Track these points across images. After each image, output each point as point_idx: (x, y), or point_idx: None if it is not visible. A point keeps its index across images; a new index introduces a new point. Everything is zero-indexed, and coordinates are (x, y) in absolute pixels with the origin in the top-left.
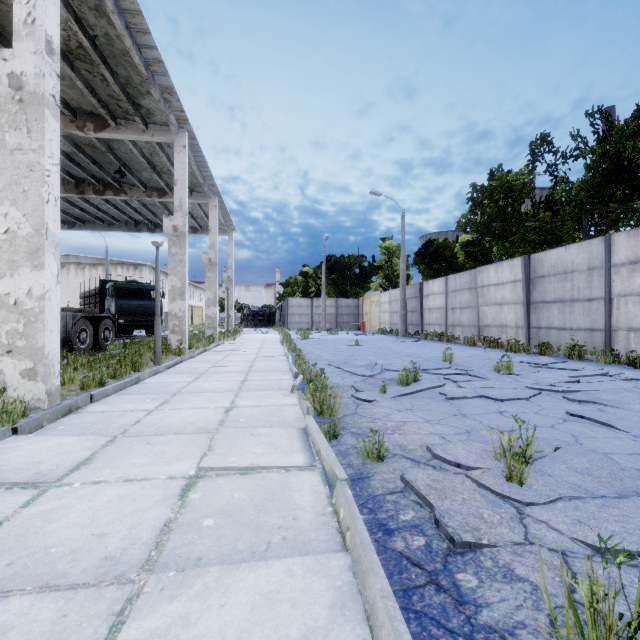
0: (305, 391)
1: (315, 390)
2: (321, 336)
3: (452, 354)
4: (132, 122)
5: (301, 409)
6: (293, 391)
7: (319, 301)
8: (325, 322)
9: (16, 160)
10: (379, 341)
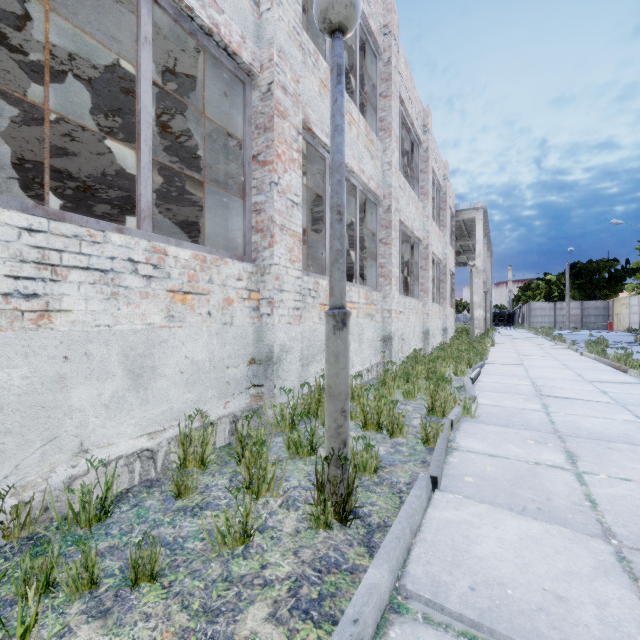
0: (556, 339)
1: (559, 338)
2: (564, 332)
3: (639, 337)
4: (463, 237)
5: (555, 343)
6: (551, 341)
7: (562, 304)
8: (569, 322)
9: (476, 285)
10: (614, 335)
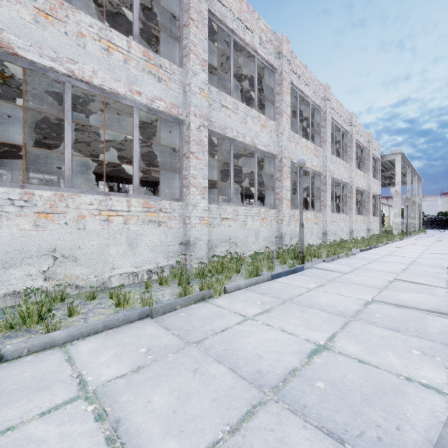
0: None
1: None
2: None
3: None
4: (391, 169)
5: None
6: None
7: None
8: None
9: (396, 202)
10: None
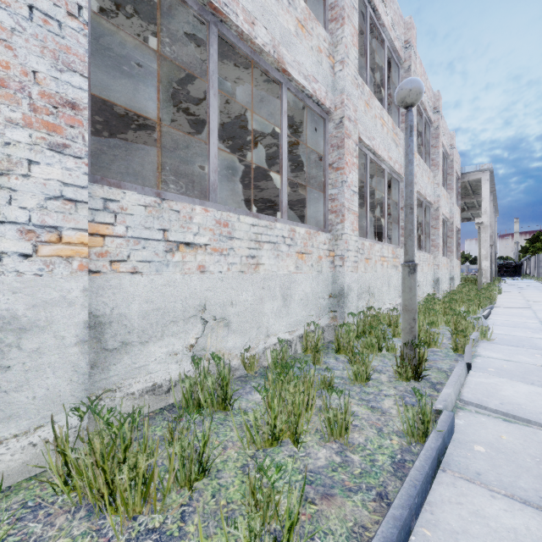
0: None
1: None
2: None
3: None
4: (467, 196)
5: None
6: None
7: None
8: None
9: (482, 239)
10: None
